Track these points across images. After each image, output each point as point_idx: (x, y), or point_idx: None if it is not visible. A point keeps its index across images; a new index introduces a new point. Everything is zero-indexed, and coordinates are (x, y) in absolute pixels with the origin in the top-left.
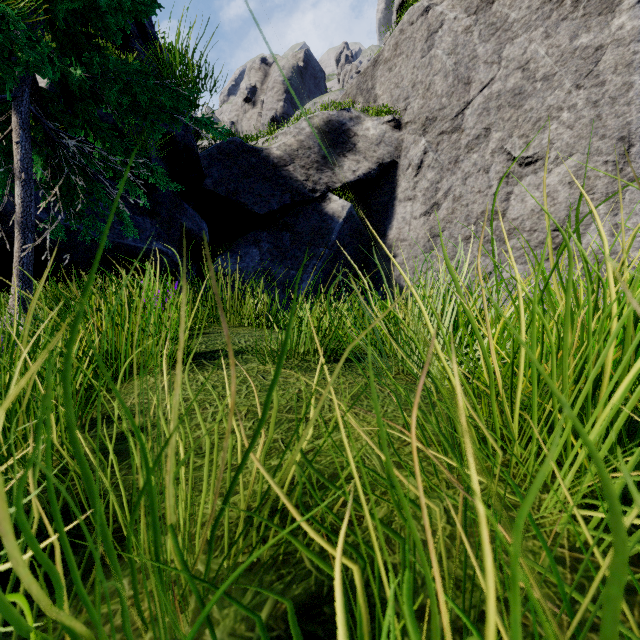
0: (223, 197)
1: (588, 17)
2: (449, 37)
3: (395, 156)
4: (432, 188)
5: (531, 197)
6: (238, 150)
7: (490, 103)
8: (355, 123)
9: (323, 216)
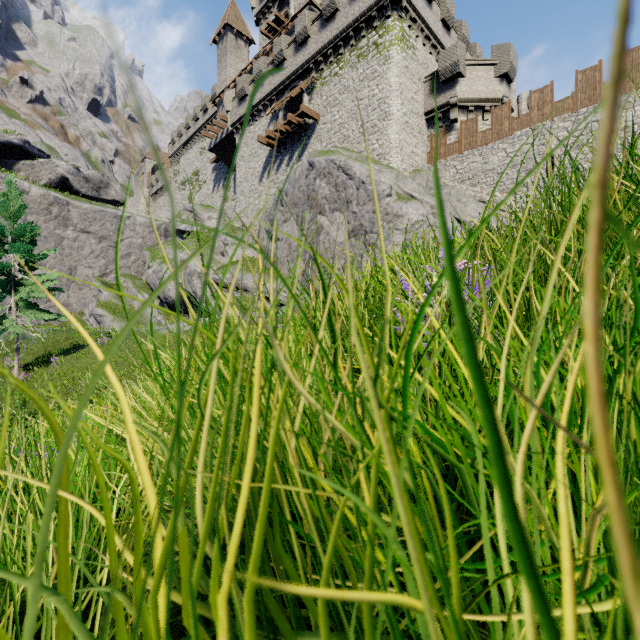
0: None
1: (60, 225)
2: None
3: None
4: None
5: None
6: None
7: None
8: None
9: None
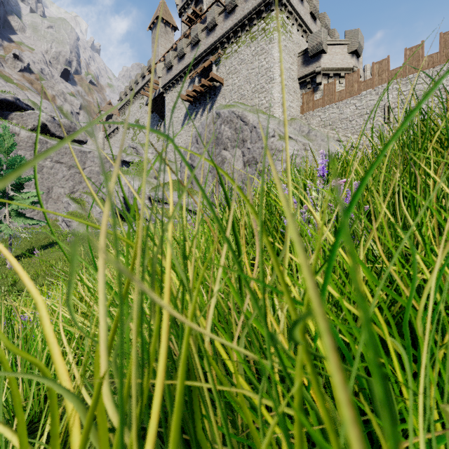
0: None
1: None
2: None
3: None
4: None
5: None
6: None
7: None
8: None
9: None
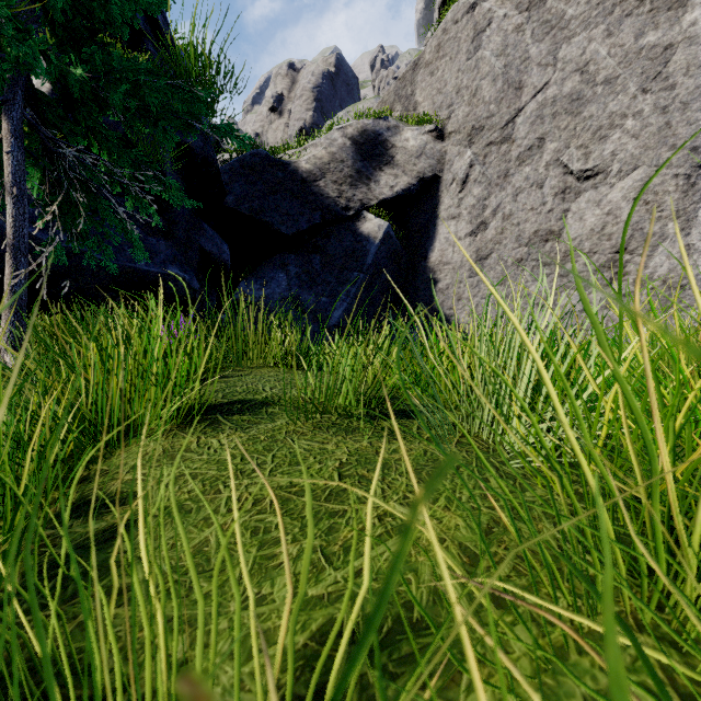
0: (246, 216)
1: (656, 12)
2: (498, 37)
3: (437, 170)
4: (479, 205)
5: (591, 215)
6: (263, 163)
7: (544, 110)
8: (393, 133)
9: (357, 237)
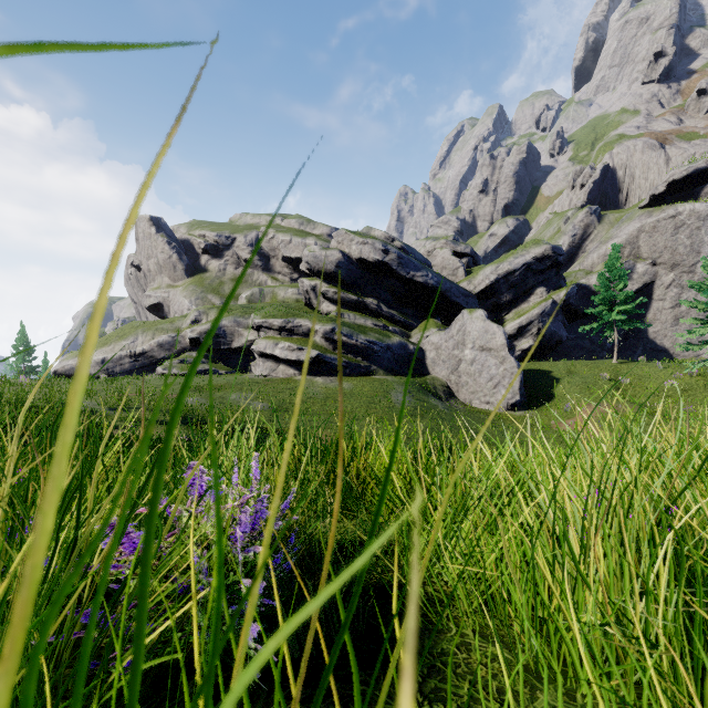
0: (572, 308)
1: None
2: (687, 230)
3: (653, 279)
4: (676, 296)
5: None
6: (579, 288)
7: None
8: (631, 266)
9: None
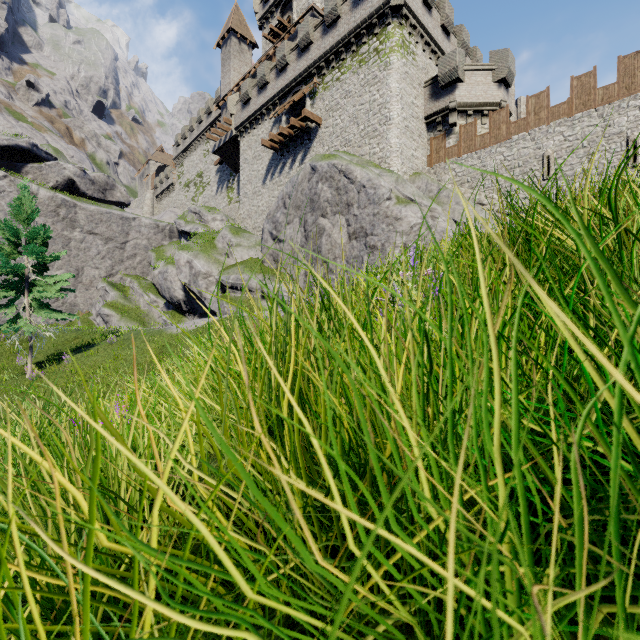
0: None
1: (67, 226)
2: (8, 198)
3: None
4: None
5: None
6: None
7: None
8: None
9: None
